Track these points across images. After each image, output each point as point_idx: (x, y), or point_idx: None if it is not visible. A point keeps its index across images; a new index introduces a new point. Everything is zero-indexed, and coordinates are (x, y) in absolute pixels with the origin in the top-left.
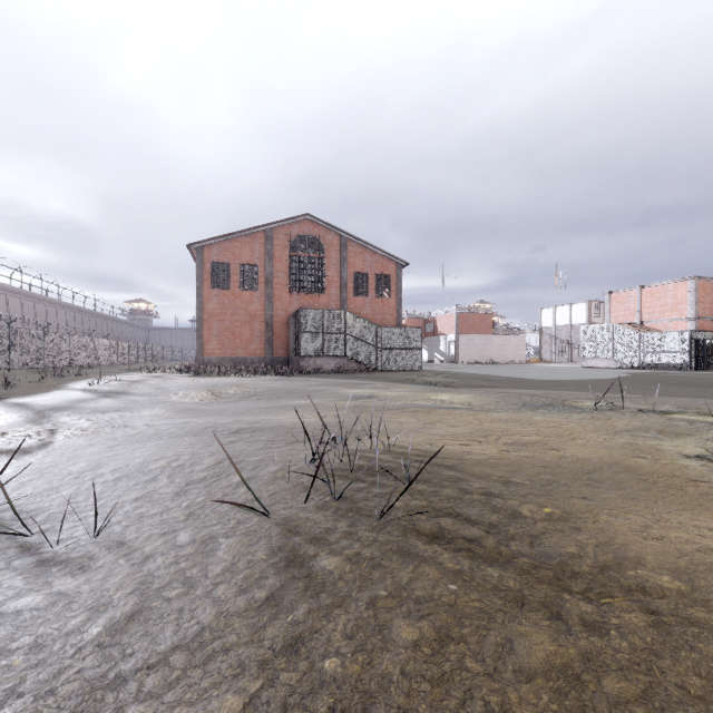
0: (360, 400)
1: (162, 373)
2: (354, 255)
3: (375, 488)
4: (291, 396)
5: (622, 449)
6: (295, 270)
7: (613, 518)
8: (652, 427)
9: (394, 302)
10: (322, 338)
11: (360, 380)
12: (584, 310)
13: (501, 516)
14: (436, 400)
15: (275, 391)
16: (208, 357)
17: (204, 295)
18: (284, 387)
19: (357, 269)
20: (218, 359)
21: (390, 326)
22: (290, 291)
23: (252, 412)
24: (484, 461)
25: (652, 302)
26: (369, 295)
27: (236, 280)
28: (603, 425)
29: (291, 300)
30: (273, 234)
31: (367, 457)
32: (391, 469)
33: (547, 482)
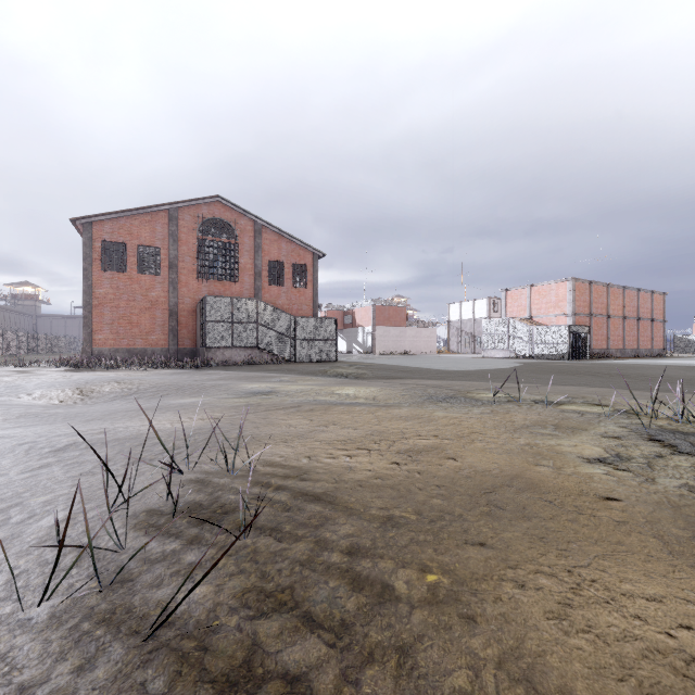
0: (257, 396)
1: (35, 367)
2: (269, 243)
3: (189, 552)
4: (180, 392)
5: (522, 454)
6: (204, 254)
7: (520, 590)
8: (548, 421)
9: (311, 292)
10: (231, 327)
11: (269, 373)
12: (485, 305)
13: (363, 601)
14: (340, 394)
15: (163, 387)
16: (99, 348)
17: (93, 278)
18: (177, 382)
19: (272, 257)
20: (111, 350)
21: (305, 317)
22: (198, 277)
23: (113, 417)
24: (366, 483)
25: (539, 299)
26: (285, 285)
27: (134, 262)
28: (502, 420)
29: (199, 287)
30: (178, 214)
31: (214, 485)
32: (236, 507)
33: (438, 515)
